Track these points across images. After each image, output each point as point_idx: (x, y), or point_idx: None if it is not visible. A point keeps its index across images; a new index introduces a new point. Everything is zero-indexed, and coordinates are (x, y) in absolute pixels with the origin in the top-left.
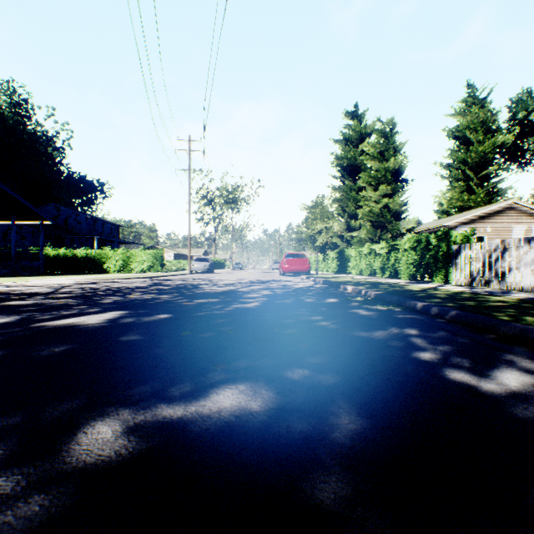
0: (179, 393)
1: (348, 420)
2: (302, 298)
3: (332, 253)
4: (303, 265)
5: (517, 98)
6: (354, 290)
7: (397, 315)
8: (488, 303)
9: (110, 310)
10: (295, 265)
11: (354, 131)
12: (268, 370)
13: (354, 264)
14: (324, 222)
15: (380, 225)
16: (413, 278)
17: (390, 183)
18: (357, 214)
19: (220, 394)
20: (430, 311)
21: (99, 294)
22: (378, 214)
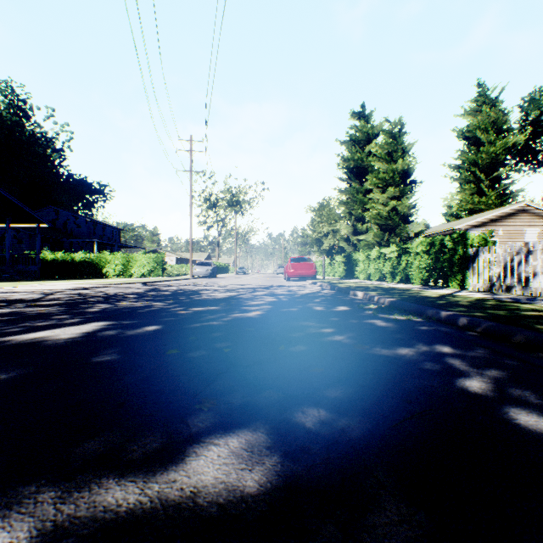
0: (142, 455)
1: (397, 514)
2: (309, 305)
3: (339, 257)
4: (309, 270)
5: (530, 98)
6: (365, 297)
7: (420, 327)
8: (521, 312)
9: (92, 321)
10: (301, 270)
11: (361, 132)
12: (271, 409)
13: (362, 268)
14: (331, 225)
15: (387, 228)
16: (426, 283)
17: (399, 185)
18: (364, 217)
19: (201, 456)
20: (458, 322)
21: (89, 301)
22: (386, 216)
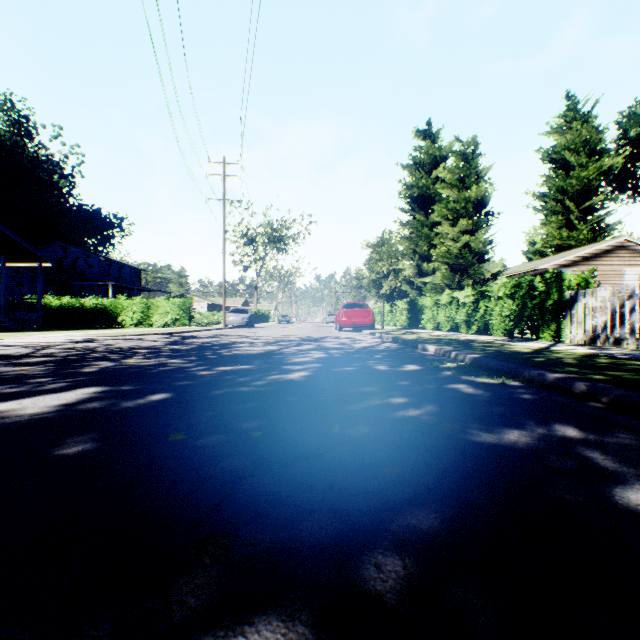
0: None
1: None
2: (369, 363)
3: (401, 302)
4: (365, 318)
5: (629, 112)
6: (438, 352)
7: (522, 395)
8: None
9: (81, 386)
10: (356, 318)
11: (426, 154)
12: (321, 561)
13: (429, 316)
14: (392, 263)
15: (459, 269)
16: (510, 334)
17: (472, 216)
18: (430, 255)
19: None
20: (573, 388)
21: (88, 357)
22: (457, 254)
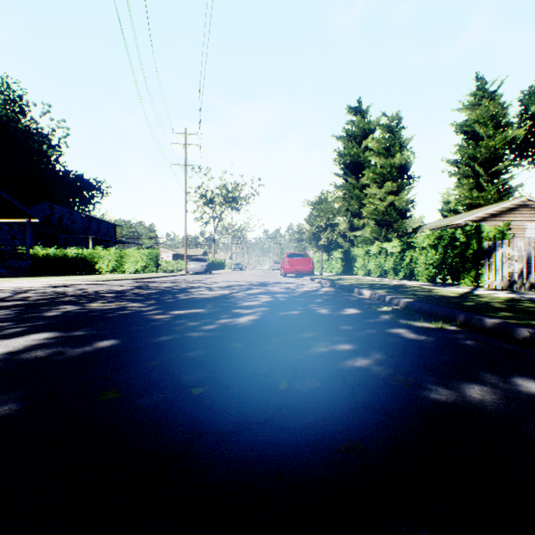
0: None
1: None
2: (312, 307)
3: (336, 252)
4: (306, 266)
5: (529, 91)
6: (373, 296)
7: (464, 341)
8: None
9: (36, 331)
10: (298, 266)
11: (357, 127)
12: None
13: (361, 264)
14: (329, 219)
15: (385, 224)
16: (433, 280)
17: (396, 180)
18: (360, 212)
19: None
20: (514, 334)
21: (57, 301)
22: (383, 212)
